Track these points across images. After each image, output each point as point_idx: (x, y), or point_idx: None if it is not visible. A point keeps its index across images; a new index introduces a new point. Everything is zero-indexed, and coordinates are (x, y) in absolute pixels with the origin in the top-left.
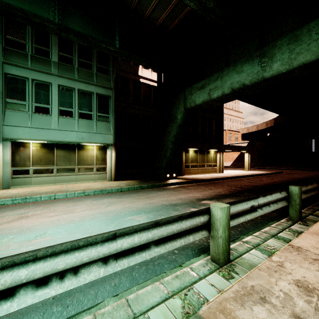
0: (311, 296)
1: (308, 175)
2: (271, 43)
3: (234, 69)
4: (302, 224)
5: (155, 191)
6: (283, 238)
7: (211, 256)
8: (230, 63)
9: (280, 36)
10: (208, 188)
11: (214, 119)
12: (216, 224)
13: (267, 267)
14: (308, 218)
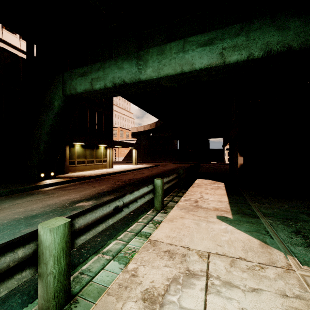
0: (154, 309)
1: (174, 166)
2: (145, 49)
3: (116, 63)
4: (163, 212)
5: (12, 199)
6: (145, 233)
7: (38, 306)
8: (113, 57)
9: (153, 46)
10: (91, 186)
11: (104, 114)
12: (45, 254)
13: (119, 284)
14: (168, 205)
